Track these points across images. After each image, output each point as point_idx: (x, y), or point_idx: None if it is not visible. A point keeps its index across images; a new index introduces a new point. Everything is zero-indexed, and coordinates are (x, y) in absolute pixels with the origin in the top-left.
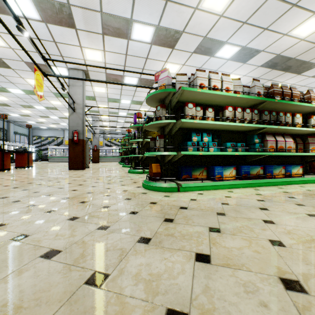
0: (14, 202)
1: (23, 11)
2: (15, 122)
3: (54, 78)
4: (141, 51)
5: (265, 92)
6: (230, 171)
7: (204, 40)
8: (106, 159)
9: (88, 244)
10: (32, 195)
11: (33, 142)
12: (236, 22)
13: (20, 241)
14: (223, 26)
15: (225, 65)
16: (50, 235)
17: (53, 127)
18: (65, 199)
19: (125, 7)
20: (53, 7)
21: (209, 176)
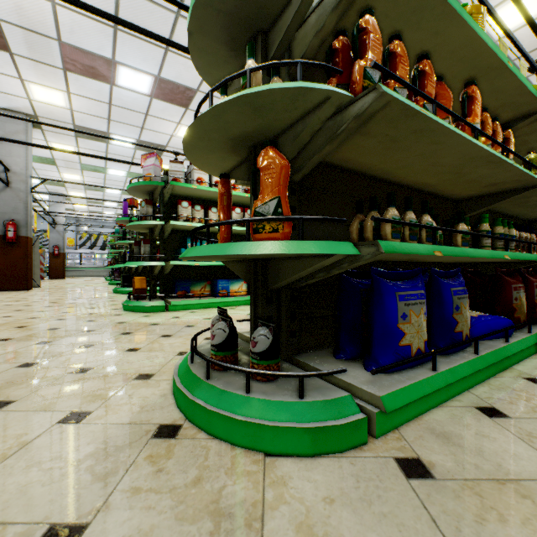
0: None
1: None
2: None
3: None
4: (135, 103)
5: None
6: (239, 285)
7: None
8: (81, 272)
9: (22, 352)
10: None
11: None
12: None
13: None
14: None
15: None
16: None
17: None
18: None
19: (101, 43)
20: None
21: (213, 292)
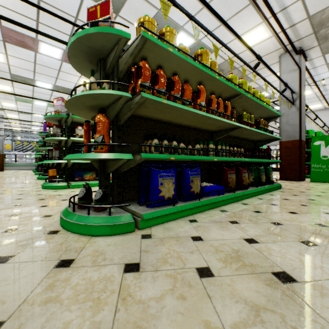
0: None
1: None
2: None
3: None
4: (51, 64)
5: None
6: None
7: None
8: (16, 167)
9: None
10: None
11: None
12: None
13: None
14: None
15: None
16: None
17: None
18: None
19: None
20: None
21: (97, 177)
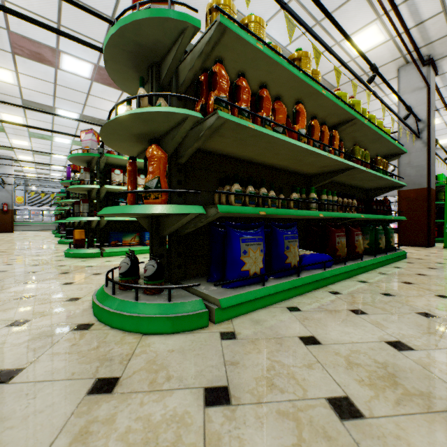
0: None
1: None
2: None
3: None
4: (78, 84)
5: None
6: None
7: None
8: (30, 226)
9: None
10: None
11: None
12: None
13: None
14: None
15: None
16: None
17: None
18: None
19: (46, 34)
20: None
21: (142, 241)
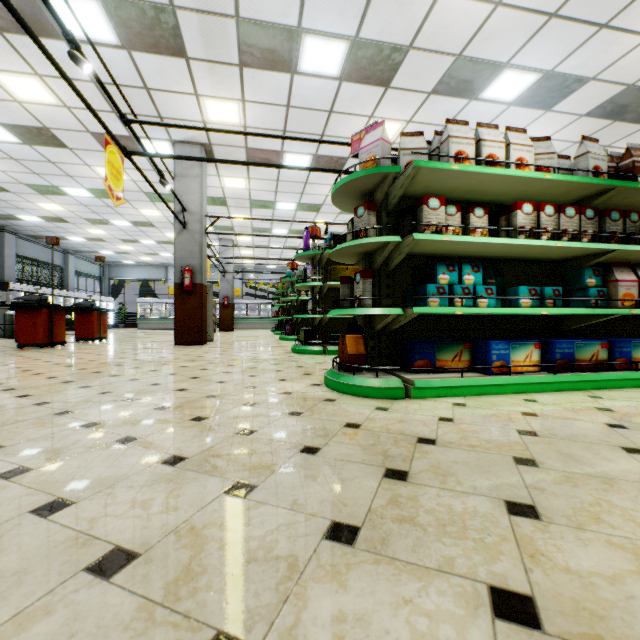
0: (57, 414)
1: (85, 28)
2: (79, 253)
3: (146, 163)
4: (318, 97)
5: (611, 168)
6: (526, 351)
7: (458, 62)
8: (247, 324)
9: (203, 538)
10: (96, 400)
11: (110, 292)
12: (533, 15)
13: (50, 520)
14: (502, 27)
15: (503, 117)
16: (118, 505)
17: (147, 262)
18: (160, 411)
19: (286, 1)
20: (143, 15)
21: (476, 363)
